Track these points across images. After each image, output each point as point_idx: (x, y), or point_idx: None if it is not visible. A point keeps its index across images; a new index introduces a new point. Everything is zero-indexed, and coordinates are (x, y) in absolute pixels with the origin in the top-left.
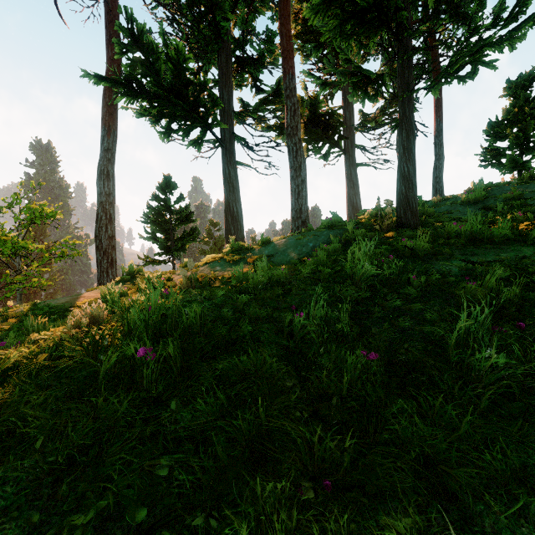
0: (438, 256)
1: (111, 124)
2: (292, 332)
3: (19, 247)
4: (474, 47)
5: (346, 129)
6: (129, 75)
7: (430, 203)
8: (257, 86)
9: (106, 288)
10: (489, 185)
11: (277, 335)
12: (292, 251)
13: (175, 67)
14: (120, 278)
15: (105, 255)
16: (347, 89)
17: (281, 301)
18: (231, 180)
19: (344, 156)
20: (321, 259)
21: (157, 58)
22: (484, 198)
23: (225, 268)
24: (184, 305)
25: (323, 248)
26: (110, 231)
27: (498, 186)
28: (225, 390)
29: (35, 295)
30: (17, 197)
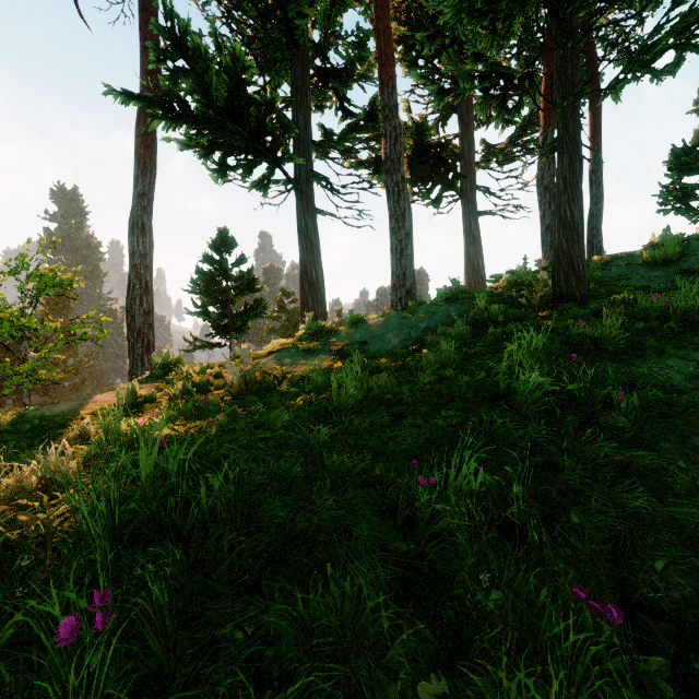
0: (640, 350)
1: (147, 161)
2: (410, 508)
3: (20, 326)
4: (687, 17)
5: (464, 166)
6: (168, 91)
7: (592, 264)
8: (344, 108)
9: (129, 388)
10: (685, 238)
11: (382, 516)
12: (396, 335)
13: (231, 80)
14: (151, 373)
15: (140, 336)
16: (465, 112)
17: (387, 437)
18: (309, 234)
19: (462, 202)
20: (446, 354)
21: (207, 68)
22: (678, 256)
23: (297, 361)
24: (222, 438)
25: (441, 332)
26: (146, 304)
27: (698, 239)
28: (272, 698)
29: (55, 387)
30: (24, 259)
